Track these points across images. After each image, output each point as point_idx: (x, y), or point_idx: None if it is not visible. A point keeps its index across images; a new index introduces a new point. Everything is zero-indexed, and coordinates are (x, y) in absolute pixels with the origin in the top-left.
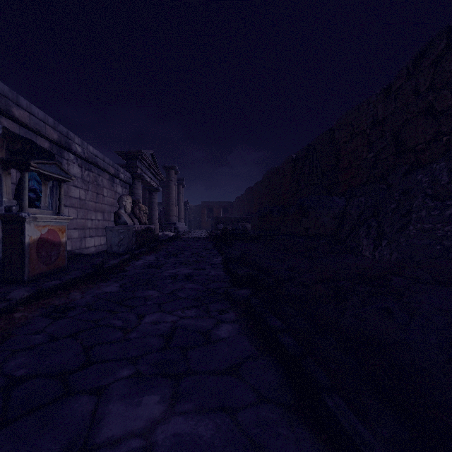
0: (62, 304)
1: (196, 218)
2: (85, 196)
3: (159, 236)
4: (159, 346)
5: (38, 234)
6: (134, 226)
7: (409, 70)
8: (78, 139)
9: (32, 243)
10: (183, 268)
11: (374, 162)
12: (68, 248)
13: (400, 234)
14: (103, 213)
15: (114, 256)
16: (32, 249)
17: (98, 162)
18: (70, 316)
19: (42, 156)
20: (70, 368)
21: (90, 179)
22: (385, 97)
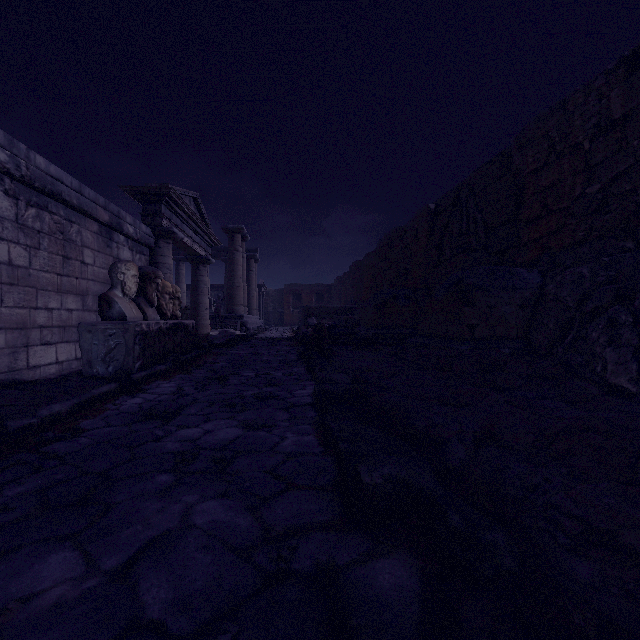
0: None
1: (277, 309)
2: (29, 260)
3: (211, 337)
4: None
5: None
6: (137, 322)
7: None
8: None
9: None
10: (223, 419)
11: (602, 200)
12: None
13: None
14: (83, 297)
15: (90, 385)
16: None
17: (63, 192)
18: None
19: None
20: None
21: (45, 225)
22: (627, 73)
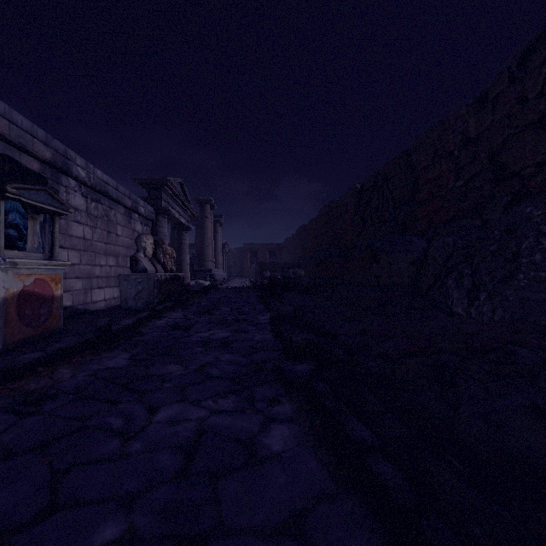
0: (40, 389)
1: (237, 264)
2: (92, 235)
3: (190, 286)
4: (174, 469)
5: (19, 286)
6: (156, 274)
7: (512, 71)
8: (80, 160)
9: (11, 298)
10: (218, 329)
11: (464, 191)
12: (68, 304)
13: (506, 285)
14: (116, 257)
15: (130, 313)
16: (9, 307)
17: (109, 191)
18: (47, 409)
19: (29, 180)
20: (18, 520)
21: (99, 212)
22: (478, 108)
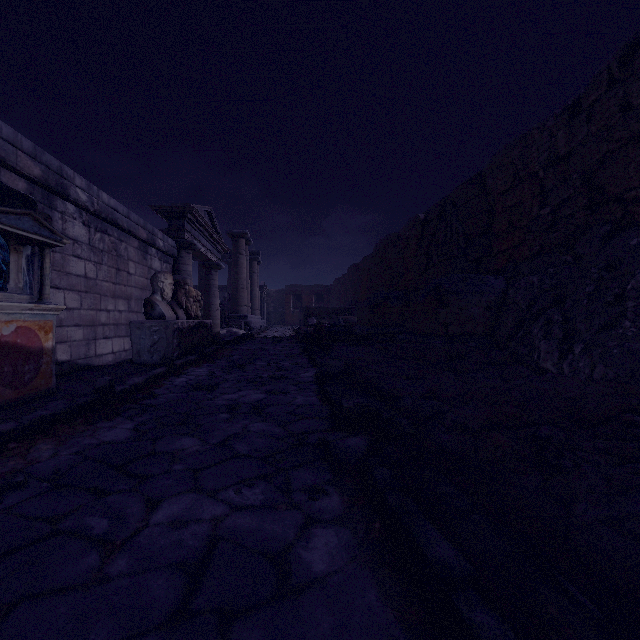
0: (5, 474)
1: (278, 309)
2: (96, 273)
3: (221, 335)
4: (170, 605)
5: None
6: (176, 321)
7: (612, 73)
8: (80, 180)
9: None
10: (251, 389)
11: (552, 221)
12: (64, 358)
13: (607, 335)
14: (128, 301)
15: (143, 369)
16: None
17: (118, 219)
18: (7, 505)
19: (11, 203)
20: None
21: (105, 245)
22: (569, 118)
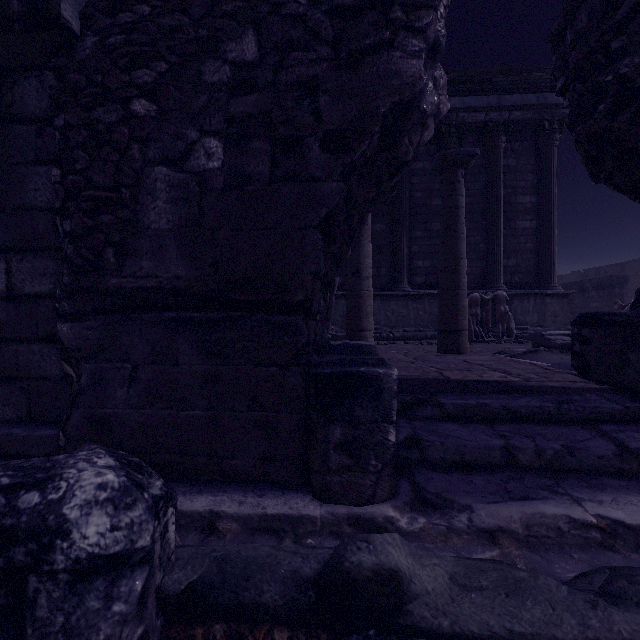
0: None
1: None
2: None
3: None
4: None
5: None
6: None
7: None
8: None
9: None
10: None
11: None
12: None
13: None
14: None
15: None
16: None
17: None
18: None
19: None
20: None
21: None
22: None
